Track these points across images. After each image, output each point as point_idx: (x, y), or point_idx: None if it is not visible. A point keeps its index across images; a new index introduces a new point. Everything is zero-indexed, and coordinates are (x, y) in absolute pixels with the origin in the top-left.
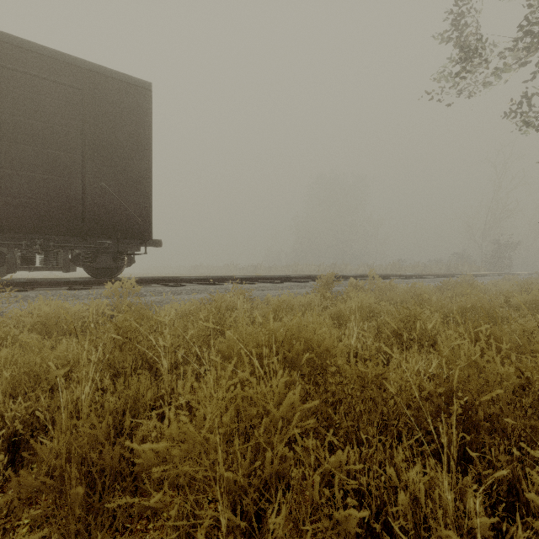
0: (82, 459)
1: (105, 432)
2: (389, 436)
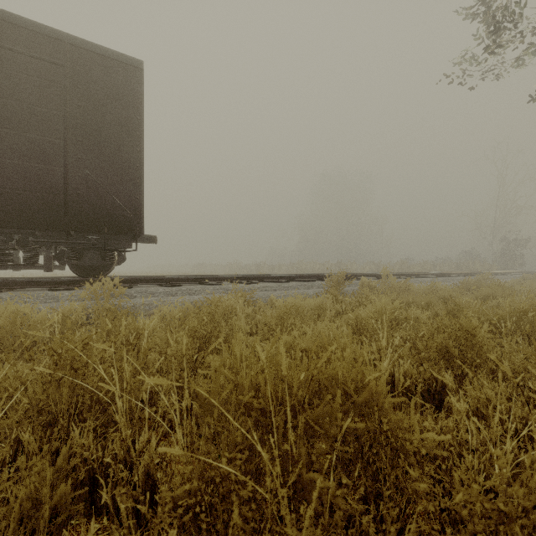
0: None
1: None
2: None
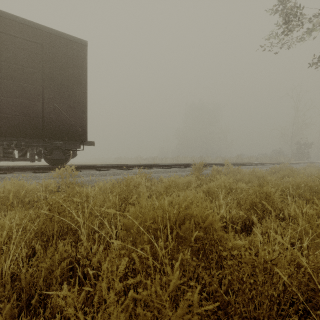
0: None
1: (8, 315)
2: (279, 319)
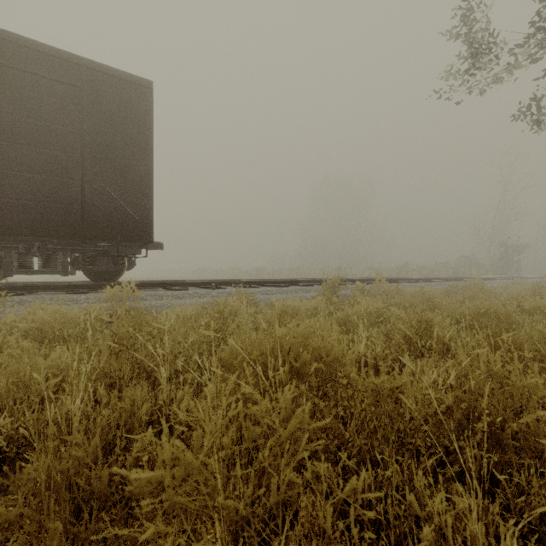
0: (70, 479)
1: (95, 451)
2: (406, 455)
